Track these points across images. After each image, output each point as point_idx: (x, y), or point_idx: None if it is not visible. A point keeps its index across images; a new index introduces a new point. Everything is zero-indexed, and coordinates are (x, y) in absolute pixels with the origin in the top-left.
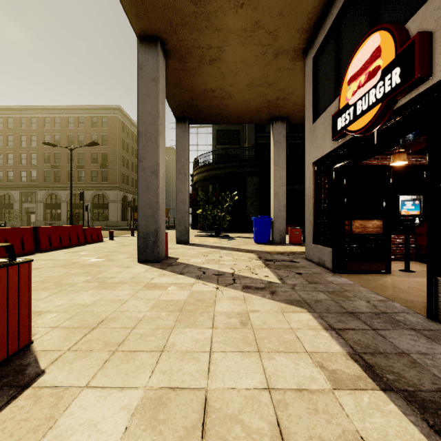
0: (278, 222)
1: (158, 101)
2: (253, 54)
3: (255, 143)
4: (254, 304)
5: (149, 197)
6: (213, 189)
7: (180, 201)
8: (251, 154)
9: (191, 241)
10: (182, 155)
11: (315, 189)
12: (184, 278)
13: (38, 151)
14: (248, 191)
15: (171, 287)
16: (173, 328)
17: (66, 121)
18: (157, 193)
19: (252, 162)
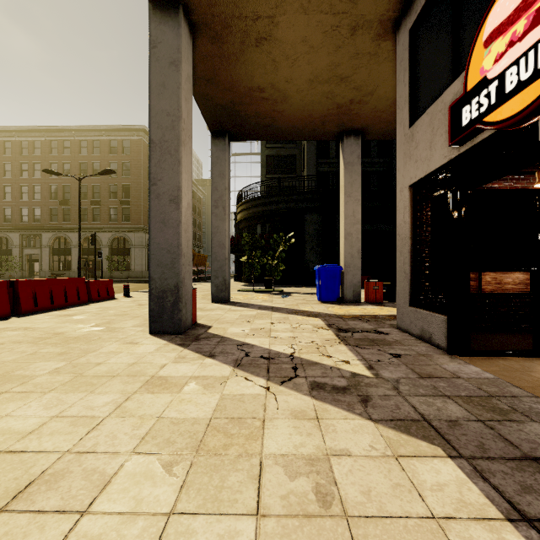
0: (350, 274)
1: (179, 95)
2: (319, 28)
3: (316, 171)
4: (337, 431)
5: (166, 237)
6: (263, 230)
7: (217, 245)
8: (310, 185)
9: (232, 298)
10: (219, 182)
11: (414, 224)
12: (214, 364)
13: (42, 183)
14: (307, 232)
15: (190, 386)
16: (169, 514)
17: (78, 146)
18: (178, 231)
19: (312, 195)
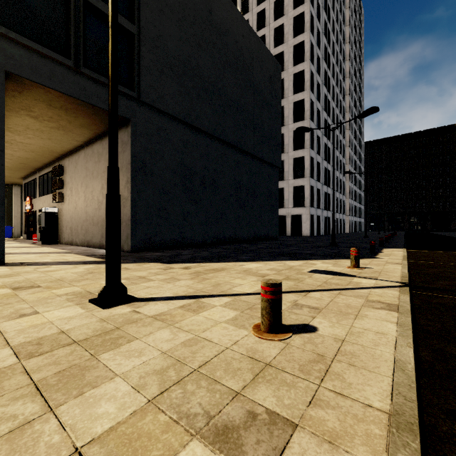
0: (17, 229)
1: None
2: None
3: None
4: None
5: None
6: None
7: None
8: None
9: None
10: None
11: (25, 219)
12: None
13: None
14: None
15: None
16: None
17: None
18: None
19: None
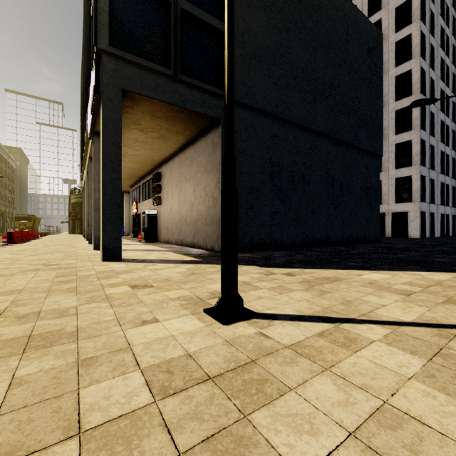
0: (127, 229)
1: None
2: None
3: None
4: None
5: None
6: None
7: None
8: None
9: None
10: None
11: (132, 221)
12: None
13: None
14: None
15: None
16: None
17: None
18: None
19: None
